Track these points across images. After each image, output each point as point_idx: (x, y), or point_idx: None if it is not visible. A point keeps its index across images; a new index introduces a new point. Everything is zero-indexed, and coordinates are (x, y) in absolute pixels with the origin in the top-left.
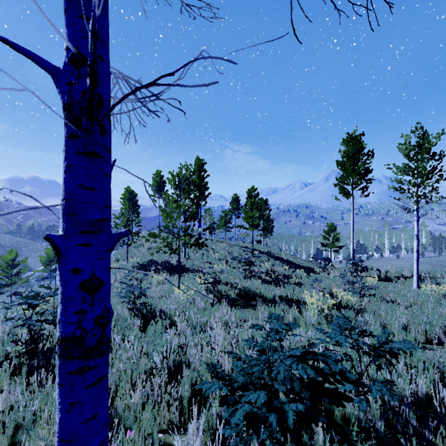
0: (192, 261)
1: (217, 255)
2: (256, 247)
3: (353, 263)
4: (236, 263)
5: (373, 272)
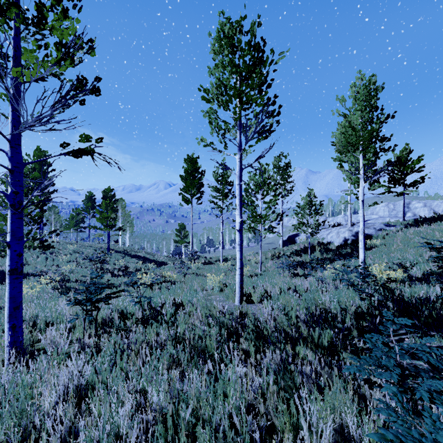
0: (33, 266)
1: (65, 257)
2: (113, 247)
3: (190, 253)
4: (89, 263)
5: (202, 259)
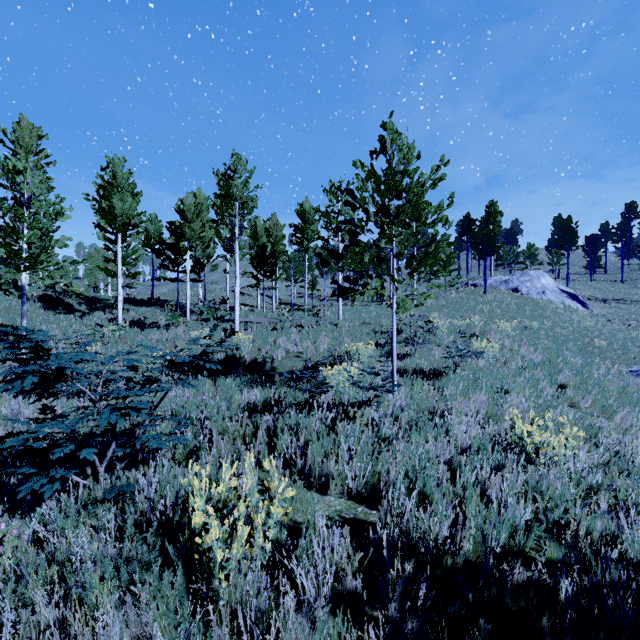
0: None
1: None
2: None
3: None
4: None
5: None
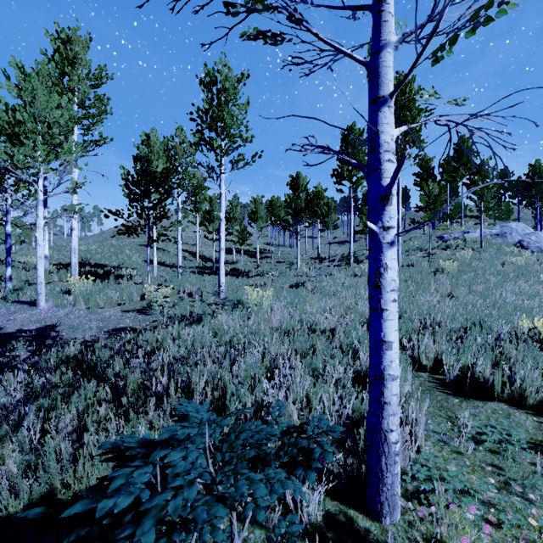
0: None
1: None
2: None
3: None
4: None
5: None
